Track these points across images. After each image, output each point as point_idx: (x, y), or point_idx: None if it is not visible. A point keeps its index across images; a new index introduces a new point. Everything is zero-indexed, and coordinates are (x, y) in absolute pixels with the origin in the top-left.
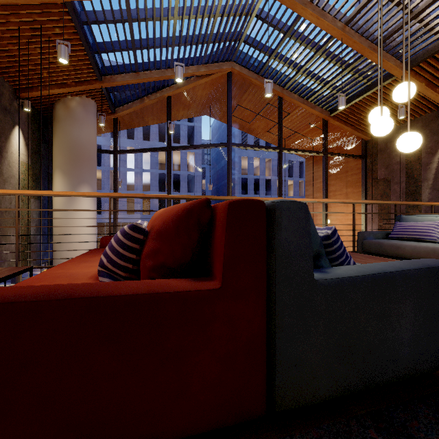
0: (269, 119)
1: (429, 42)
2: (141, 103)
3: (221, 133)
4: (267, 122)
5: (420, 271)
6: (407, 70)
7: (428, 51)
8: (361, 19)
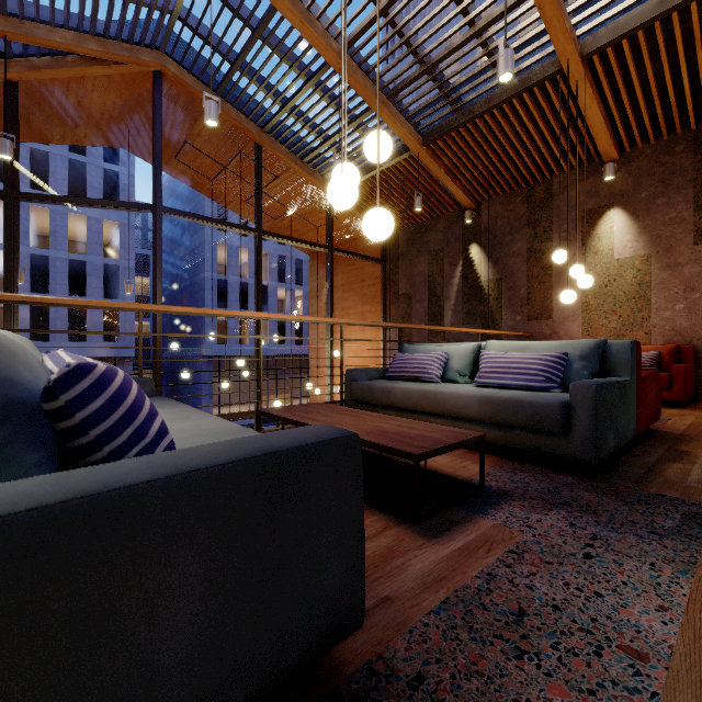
0: (245, 180)
1: (445, 114)
2: None
3: (180, 196)
4: (244, 185)
5: (233, 467)
6: (424, 146)
7: (445, 125)
8: (390, 72)
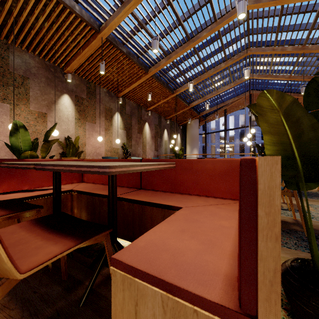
0: None
1: None
2: (214, 114)
3: None
4: None
5: None
6: None
7: None
8: None
